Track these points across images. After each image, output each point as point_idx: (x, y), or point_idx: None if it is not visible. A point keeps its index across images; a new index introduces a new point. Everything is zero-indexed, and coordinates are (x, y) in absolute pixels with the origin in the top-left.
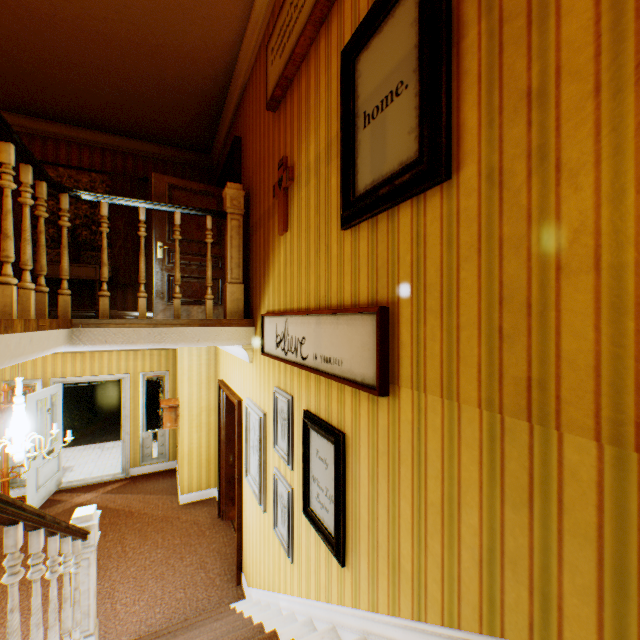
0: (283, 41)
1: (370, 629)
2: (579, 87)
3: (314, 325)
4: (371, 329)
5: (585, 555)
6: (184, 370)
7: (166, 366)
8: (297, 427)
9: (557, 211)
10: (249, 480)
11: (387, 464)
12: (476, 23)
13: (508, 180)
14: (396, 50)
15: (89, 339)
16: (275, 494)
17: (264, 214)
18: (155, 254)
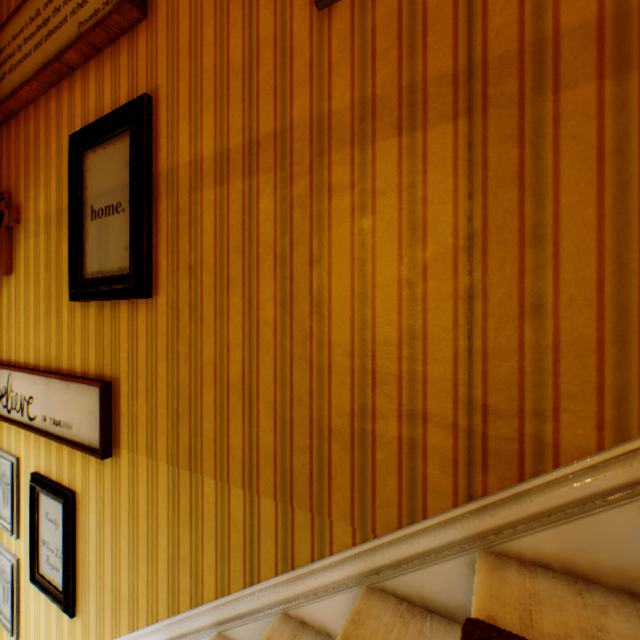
0: (4, 67)
1: None
2: (210, 278)
3: (44, 386)
4: (98, 399)
5: (212, 544)
6: None
7: None
8: (25, 491)
9: (202, 345)
10: None
11: (112, 513)
12: (167, 198)
13: (182, 315)
14: (117, 174)
15: None
16: None
17: None
18: None
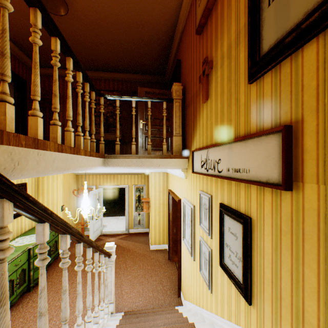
0: None
1: None
2: None
3: (227, 150)
4: (275, 144)
5: None
6: (152, 184)
7: (144, 182)
8: (214, 213)
9: None
10: (185, 242)
11: (290, 240)
12: None
13: None
14: None
15: (111, 164)
16: (200, 251)
17: (193, 95)
18: (139, 126)
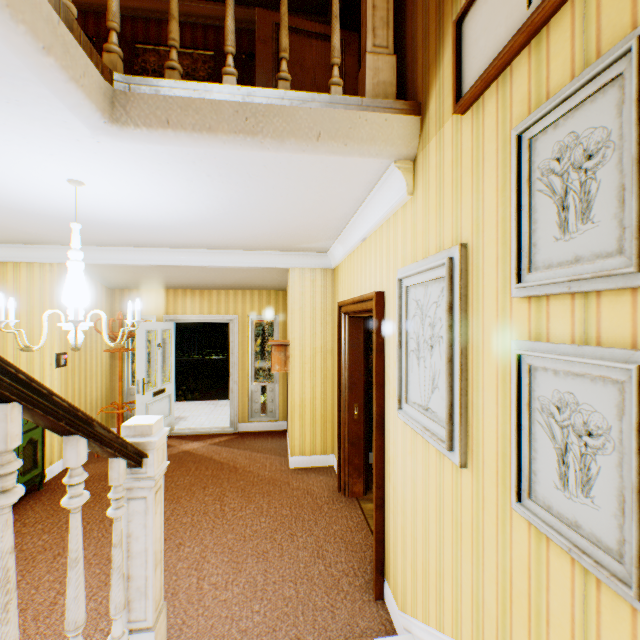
0: None
1: None
2: None
3: None
4: None
5: None
6: (294, 298)
7: (275, 310)
8: None
9: None
10: (407, 414)
11: None
12: None
13: None
14: None
15: (140, 114)
16: (519, 411)
17: None
18: None
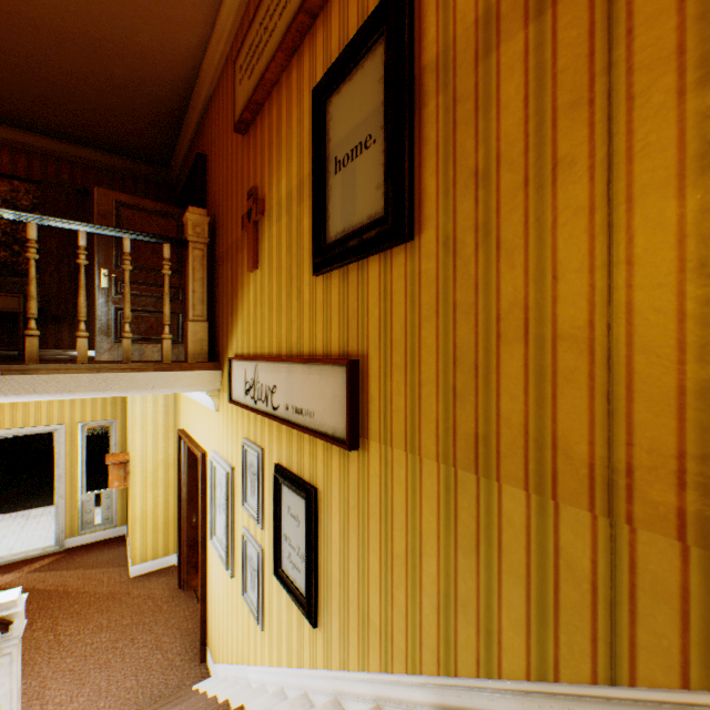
0: (252, 62)
1: (341, 688)
2: (513, 177)
3: (286, 373)
4: (342, 381)
5: (518, 592)
6: (136, 419)
7: (113, 414)
8: (268, 482)
9: (497, 284)
10: (215, 543)
11: (357, 518)
12: (435, 96)
13: (460, 250)
14: (365, 102)
15: (12, 388)
16: (244, 557)
17: (232, 246)
18: (99, 283)
